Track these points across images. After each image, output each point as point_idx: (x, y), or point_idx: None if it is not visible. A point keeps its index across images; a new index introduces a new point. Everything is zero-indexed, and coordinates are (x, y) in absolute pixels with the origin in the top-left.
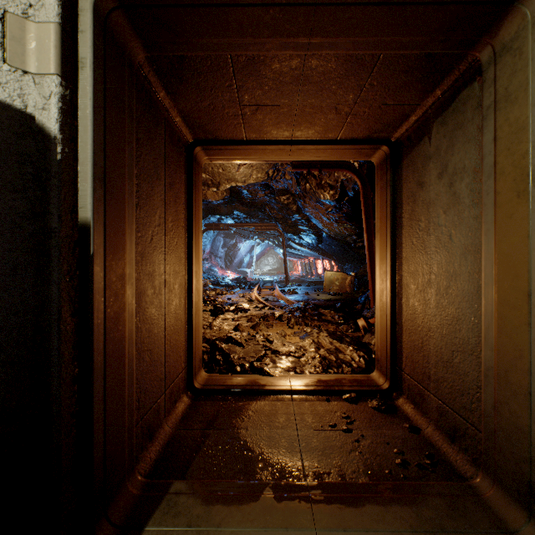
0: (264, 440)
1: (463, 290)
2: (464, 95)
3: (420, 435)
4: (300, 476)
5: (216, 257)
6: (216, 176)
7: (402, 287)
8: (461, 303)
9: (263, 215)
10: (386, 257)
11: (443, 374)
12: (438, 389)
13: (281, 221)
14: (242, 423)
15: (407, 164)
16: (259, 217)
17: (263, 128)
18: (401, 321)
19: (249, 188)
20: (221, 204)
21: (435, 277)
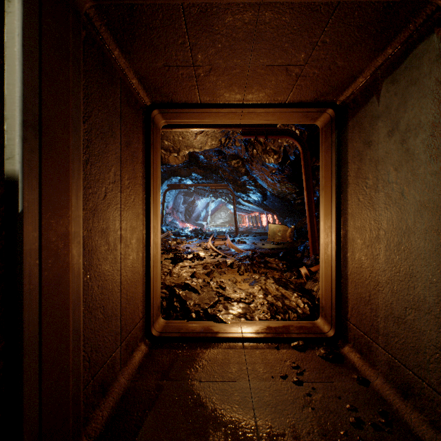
0: (217, 394)
1: (418, 247)
2: (419, 50)
3: (369, 388)
4: (254, 438)
5: (178, 211)
6: (177, 143)
7: (347, 241)
8: (416, 261)
9: (217, 176)
10: (331, 213)
11: (394, 330)
12: (388, 343)
13: (232, 182)
14: (196, 374)
15: (353, 125)
16: (213, 178)
17: (216, 90)
18: (346, 273)
19: (205, 154)
20: (182, 167)
21: (385, 233)
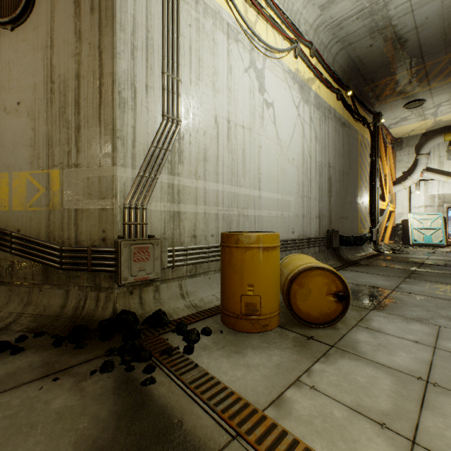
0: None
1: None
2: None
3: None
4: None
5: None
6: None
7: None
8: None
9: None
10: None
11: None
12: None
13: None
14: None
15: None
16: None
17: None
18: None
19: None
20: None
21: None
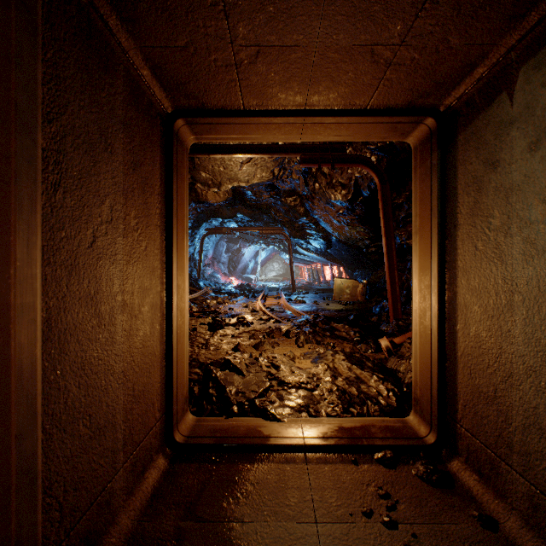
0: None
1: None
2: None
3: (500, 535)
4: None
5: (219, 262)
6: (217, 175)
7: (457, 308)
8: None
9: (268, 218)
10: (431, 267)
11: (541, 449)
12: (529, 467)
13: (287, 225)
14: (237, 508)
15: (466, 138)
16: (264, 221)
17: (267, 89)
18: (455, 354)
19: (253, 189)
20: (224, 206)
21: (524, 300)
